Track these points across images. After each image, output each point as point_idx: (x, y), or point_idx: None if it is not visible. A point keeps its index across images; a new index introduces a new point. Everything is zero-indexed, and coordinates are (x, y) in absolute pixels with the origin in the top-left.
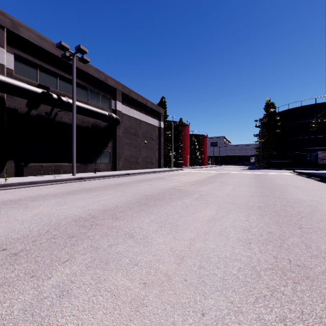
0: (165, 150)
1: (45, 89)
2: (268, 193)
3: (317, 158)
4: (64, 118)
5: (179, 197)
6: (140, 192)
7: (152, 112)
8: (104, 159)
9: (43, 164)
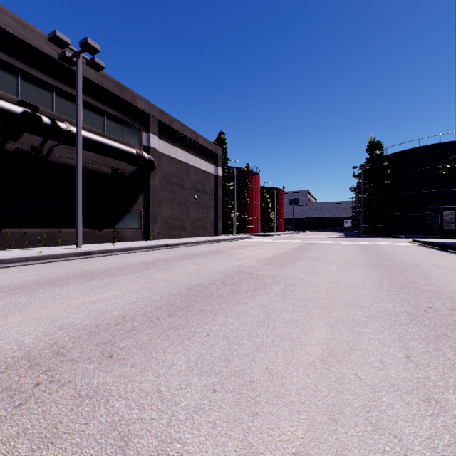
0: (224, 209)
1: (31, 109)
2: (403, 280)
3: (442, 221)
4: (64, 157)
5: (250, 290)
6: (180, 279)
7: (205, 153)
8: (130, 222)
9: (27, 229)
